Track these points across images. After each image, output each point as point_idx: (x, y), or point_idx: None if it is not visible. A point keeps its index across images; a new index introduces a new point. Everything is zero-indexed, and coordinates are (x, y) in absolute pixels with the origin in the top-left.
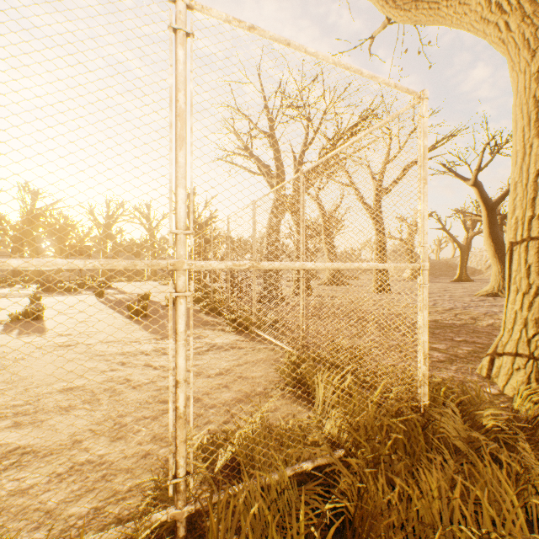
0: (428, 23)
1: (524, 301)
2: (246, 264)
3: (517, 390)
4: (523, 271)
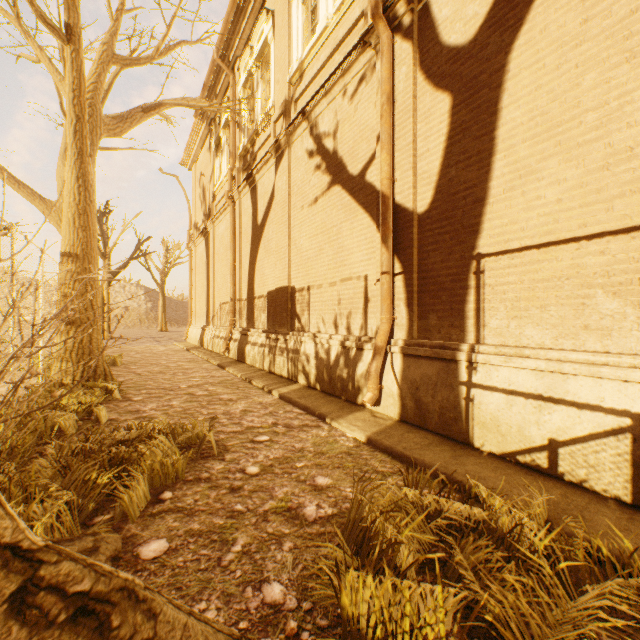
0: (26, 198)
1: None
2: None
3: None
4: None
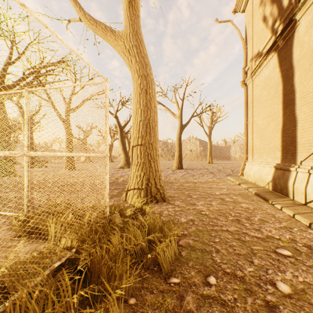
0: (102, 37)
1: (136, 168)
2: (19, 153)
3: (135, 202)
4: (136, 157)
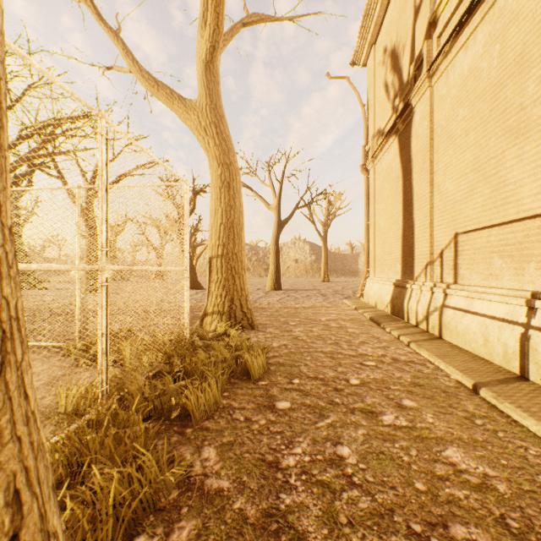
0: (166, 105)
1: (216, 286)
2: (128, 268)
3: (215, 330)
4: (216, 271)
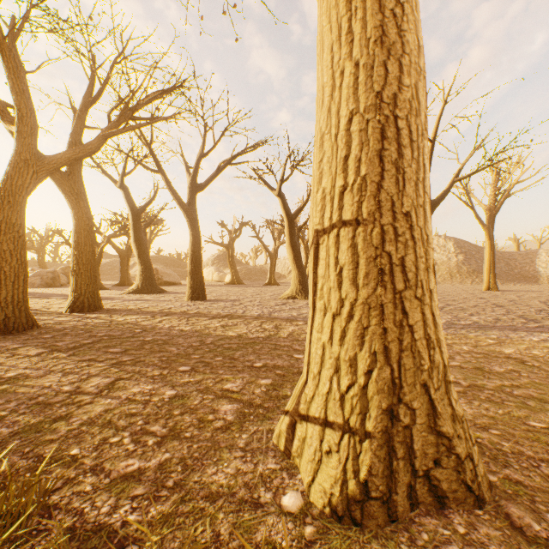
0: None
1: (335, 327)
2: None
3: (329, 496)
4: (333, 277)
